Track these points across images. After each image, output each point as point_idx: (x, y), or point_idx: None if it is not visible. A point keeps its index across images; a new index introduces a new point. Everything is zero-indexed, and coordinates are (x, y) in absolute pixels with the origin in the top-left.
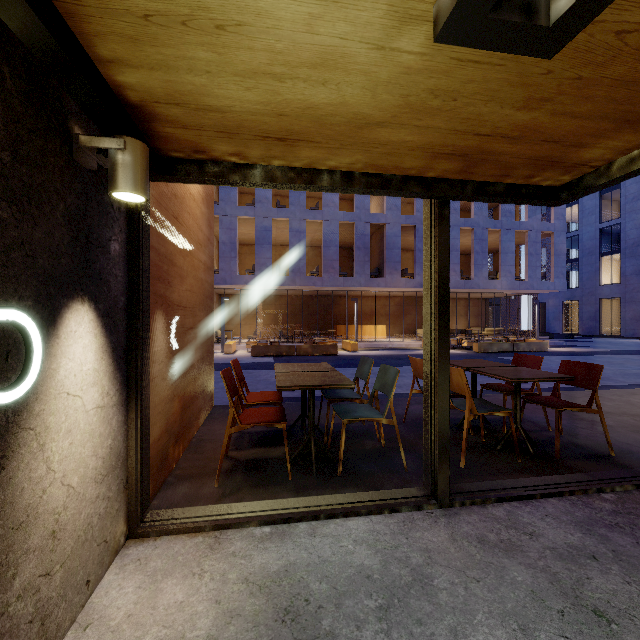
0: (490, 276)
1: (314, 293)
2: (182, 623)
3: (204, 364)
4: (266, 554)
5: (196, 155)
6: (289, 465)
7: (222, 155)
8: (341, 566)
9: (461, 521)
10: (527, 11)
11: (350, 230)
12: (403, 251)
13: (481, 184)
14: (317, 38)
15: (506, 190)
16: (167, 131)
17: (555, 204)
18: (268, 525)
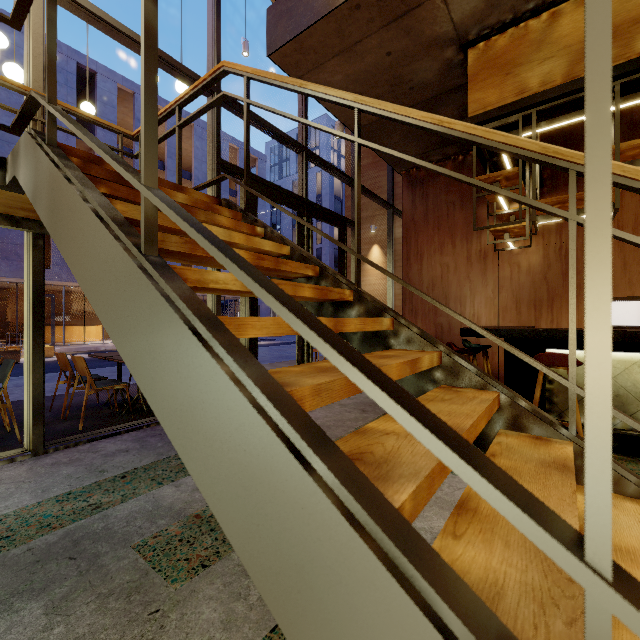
0: None
1: None
2: None
3: None
4: None
5: None
6: None
7: None
8: None
9: (47, 459)
10: None
11: None
12: None
13: None
14: None
15: None
16: None
17: None
18: None
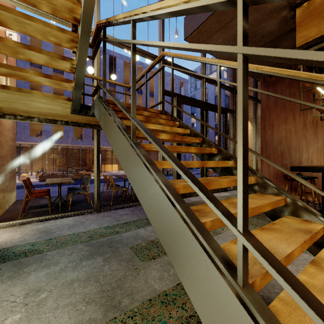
0: None
1: (79, 148)
2: (11, 237)
3: (11, 180)
4: (38, 226)
5: (14, 114)
6: (50, 209)
7: (23, 115)
8: (61, 224)
9: (101, 214)
10: (86, 113)
11: None
12: None
13: None
14: (48, 107)
15: None
16: (4, 110)
17: None
18: (40, 222)
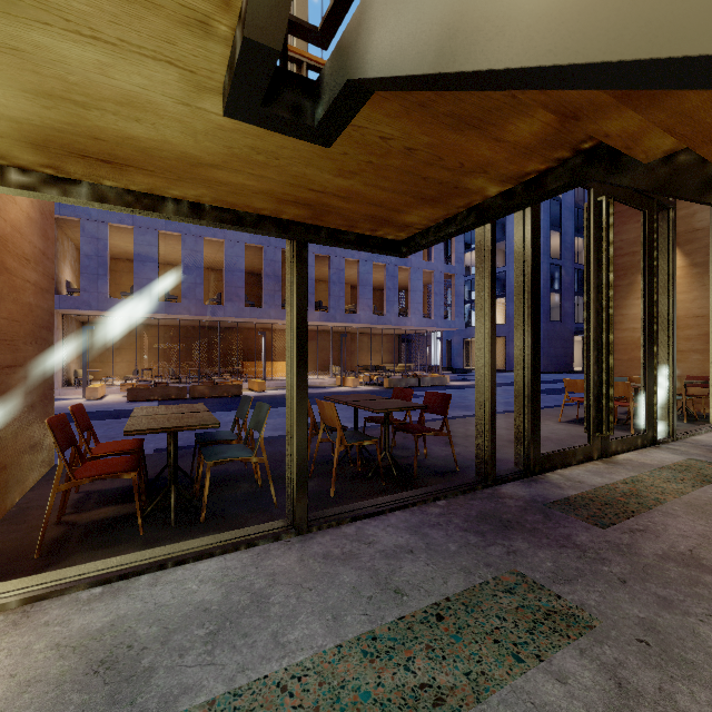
0: (401, 313)
1: (216, 324)
2: None
3: (35, 412)
4: (90, 615)
5: None
6: (140, 519)
7: (31, 165)
8: (179, 607)
9: (314, 543)
10: (296, 111)
11: (259, 254)
12: (319, 282)
13: (334, 231)
14: (115, 82)
15: (357, 239)
16: None
17: (400, 255)
18: (100, 585)
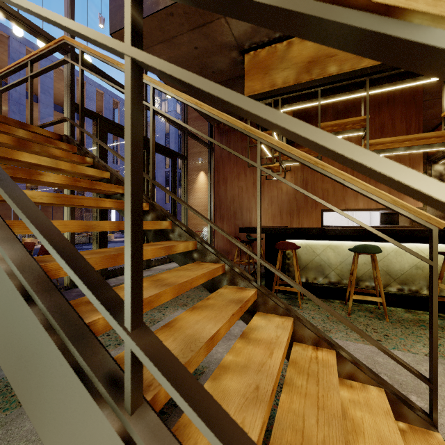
0: (79, 192)
1: None
2: None
3: None
4: None
5: None
6: None
7: None
8: None
9: None
10: None
11: None
12: None
13: None
14: None
15: None
16: None
17: None
18: None
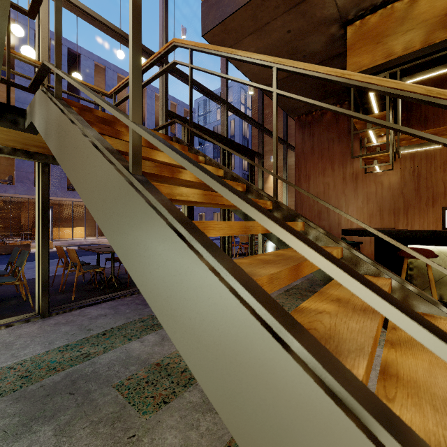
0: None
1: (8, 199)
2: None
3: None
4: None
5: None
6: None
7: None
8: None
9: (51, 320)
10: (14, 122)
11: None
12: None
13: None
14: None
15: None
16: None
17: None
18: None
